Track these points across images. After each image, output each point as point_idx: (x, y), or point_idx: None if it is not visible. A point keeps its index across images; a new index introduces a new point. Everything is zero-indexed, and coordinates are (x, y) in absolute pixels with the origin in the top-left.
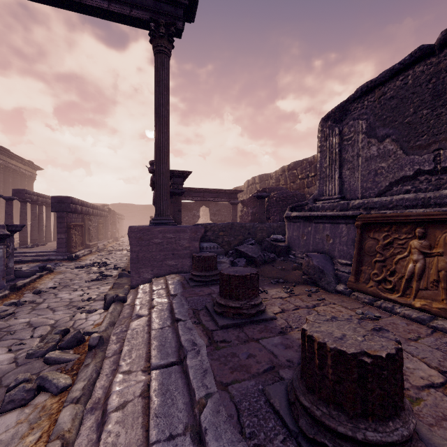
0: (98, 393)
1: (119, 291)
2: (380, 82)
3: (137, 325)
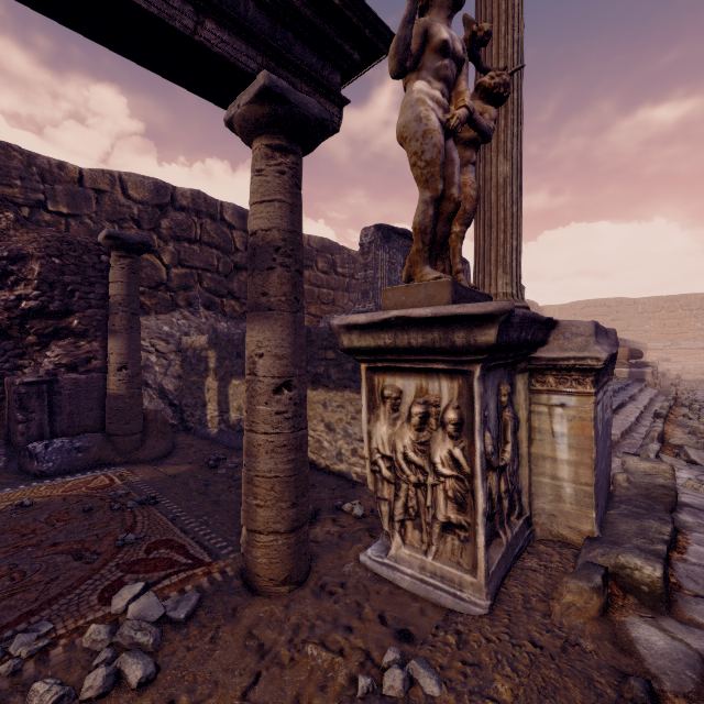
0: (643, 427)
1: (641, 477)
2: (411, 237)
3: (613, 429)
